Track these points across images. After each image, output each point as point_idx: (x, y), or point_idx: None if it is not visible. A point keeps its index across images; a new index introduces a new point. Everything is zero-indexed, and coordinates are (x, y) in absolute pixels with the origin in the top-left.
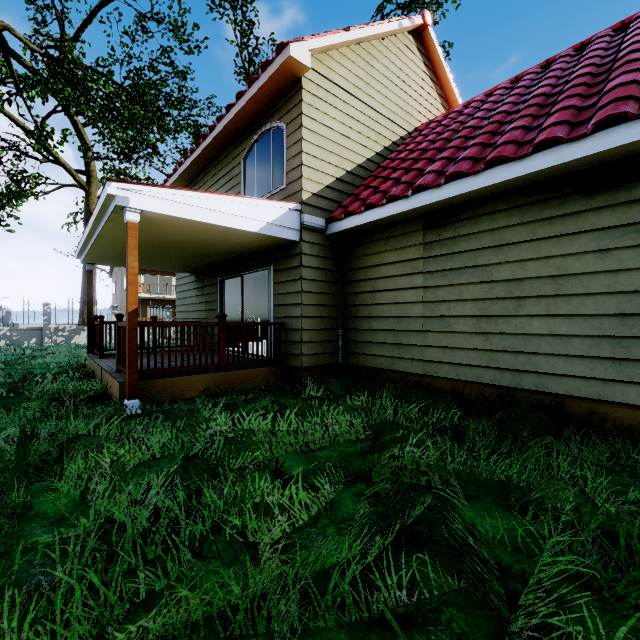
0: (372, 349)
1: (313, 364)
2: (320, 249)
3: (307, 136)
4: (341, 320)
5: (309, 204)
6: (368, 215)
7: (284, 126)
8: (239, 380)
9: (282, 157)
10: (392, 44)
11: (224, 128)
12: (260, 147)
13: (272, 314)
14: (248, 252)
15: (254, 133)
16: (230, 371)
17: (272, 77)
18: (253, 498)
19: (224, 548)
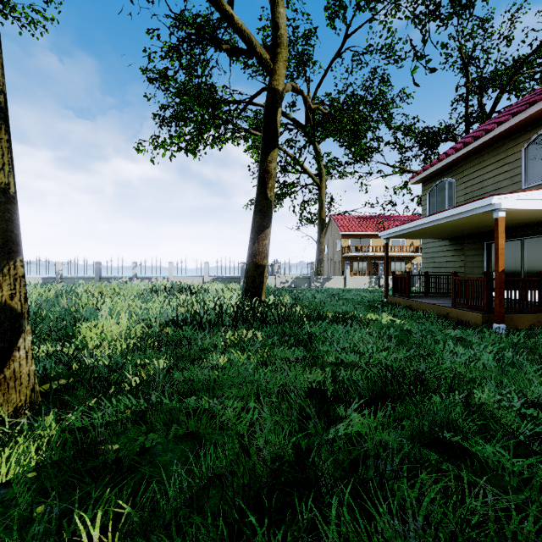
0: None
1: None
2: None
3: None
4: None
5: None
6: None
7: None
8: None
9: None
10: None
11: (506, 129)
12: None
13: None
14: (540, 222)
15: (541, 126)
16: None
17: None
18: None
19: None
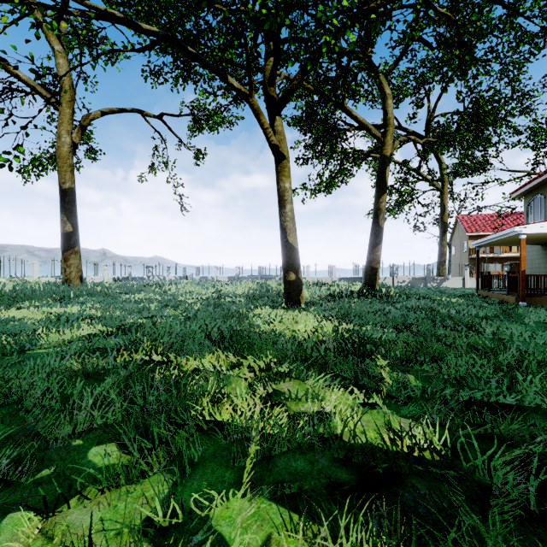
0: None
1: None
2: None
3: None
4: None
5: None
6: None
7: None
8: None
9: None
10: None
11: None
12: None
13: None
14: None
15: None
16: None
17: None
18: None
19: None
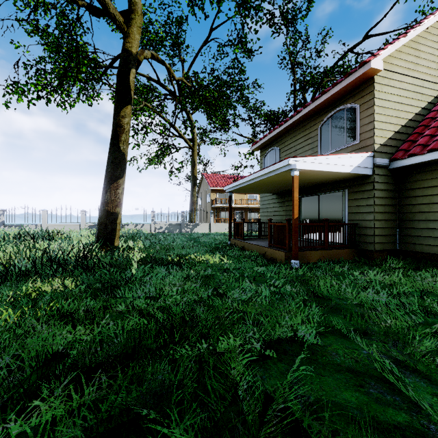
0: (429, 241)
1: (380, 249)
2: (385, 178)
3: (377, 110)
4: (398, 222)
5: (378, 151)
6: (430, 155)
7: (357, 106)
8: (334, 255)
9: (355, 124)
10: (434, 29)
11: (308, 111)
12: (334, 119)
13: (346, 218)
14: (328, 182)
15: (329, 111)
16: (330, 250)
17: (353, 80)
18: (434, 301)
19: (433, 316)
